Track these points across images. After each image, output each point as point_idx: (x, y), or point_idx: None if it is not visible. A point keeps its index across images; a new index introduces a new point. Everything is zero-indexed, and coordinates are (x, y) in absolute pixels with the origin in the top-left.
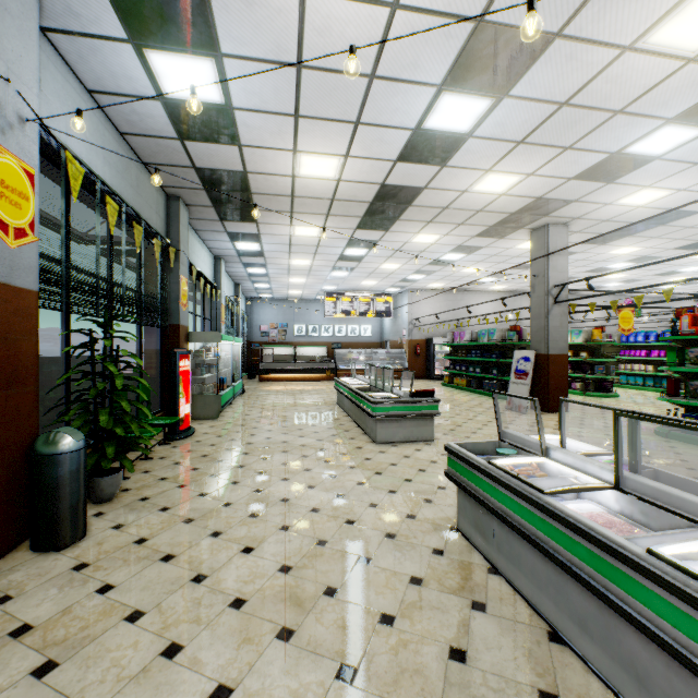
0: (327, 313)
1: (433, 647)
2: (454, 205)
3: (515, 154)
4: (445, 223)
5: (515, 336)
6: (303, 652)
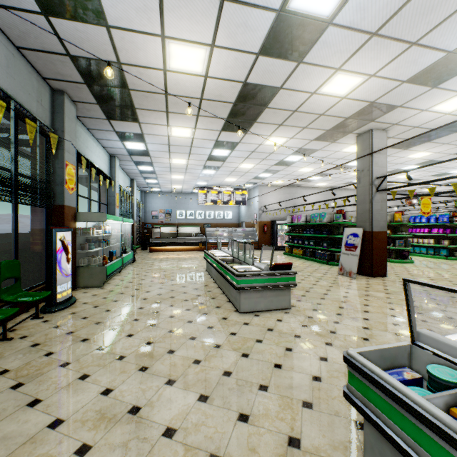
0: (200, 202)
1: None
2: (302, 108)
3: (365, 49)
4: (292, 126)
5: (341, 218)
6: None
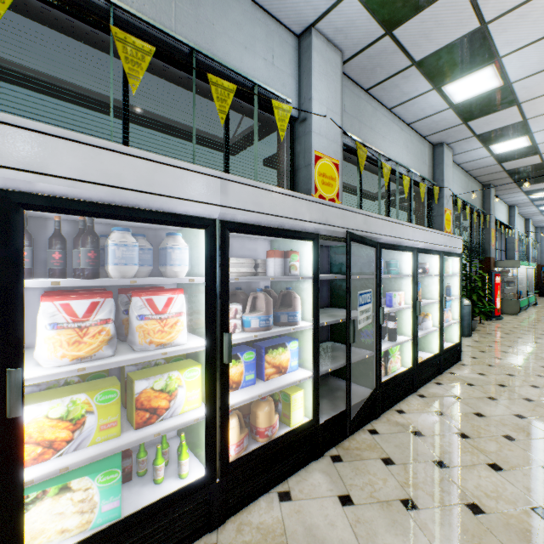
0: None
1: None
2: None
3: None
4: None
5: None
6: None
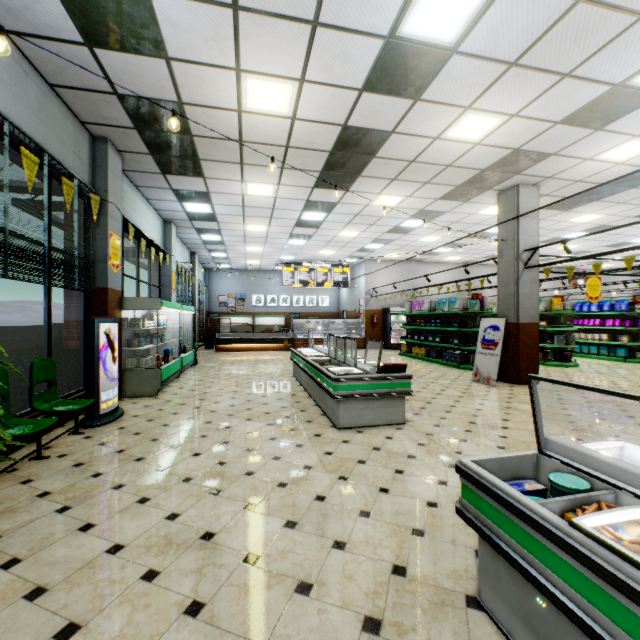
0: (285, 283)
1: None
2: (422, 157)
3: (503, 83)
4: (410, 181)
5: (477, 304)
6: None
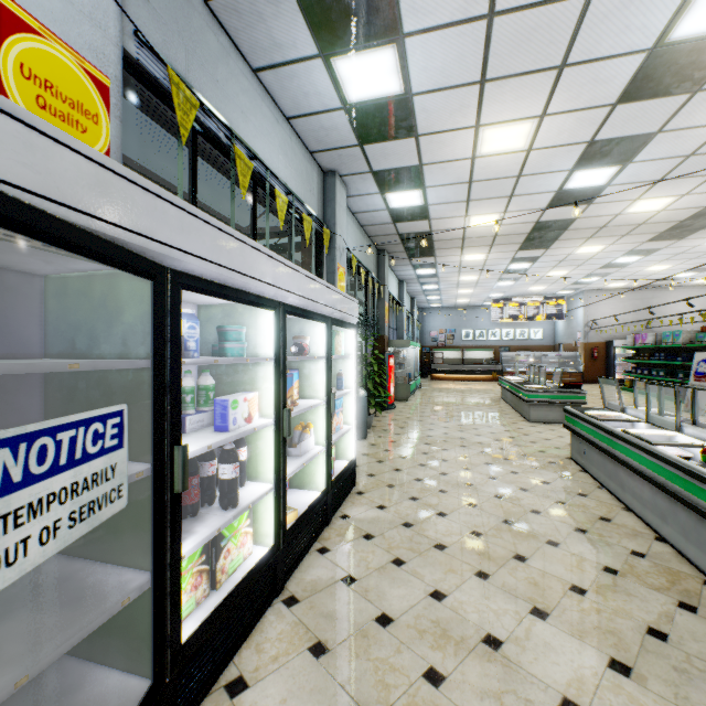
0: (494, 319)
1: (534, 480)
2: (611, 224)
3: (658, 186)
4: (606, 236)
5: (705, 338)
6: (474, 472)
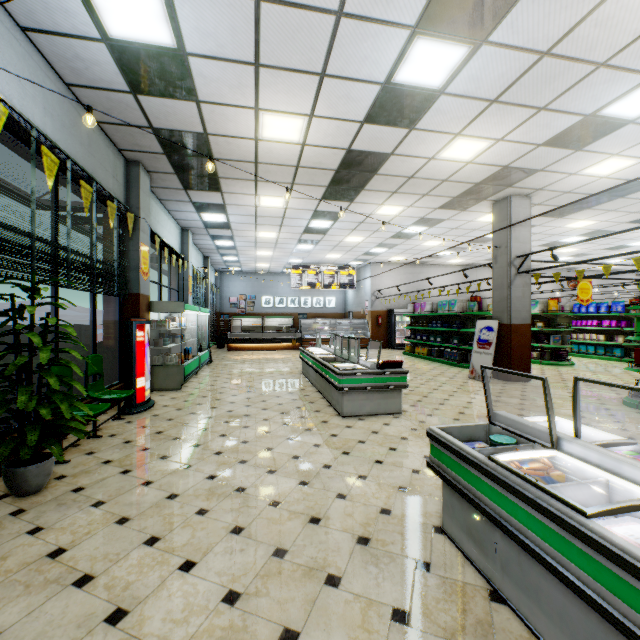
0: (293, 285)
1: None
2: (419, 174)
3: (487, 115)
4: (410, 193)
5: (475, 306)
6: None
